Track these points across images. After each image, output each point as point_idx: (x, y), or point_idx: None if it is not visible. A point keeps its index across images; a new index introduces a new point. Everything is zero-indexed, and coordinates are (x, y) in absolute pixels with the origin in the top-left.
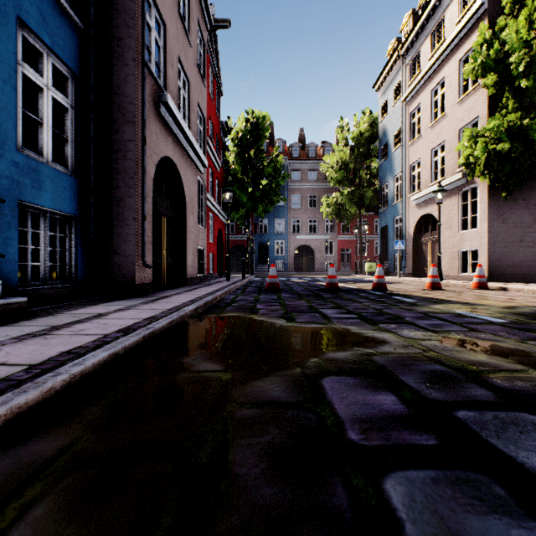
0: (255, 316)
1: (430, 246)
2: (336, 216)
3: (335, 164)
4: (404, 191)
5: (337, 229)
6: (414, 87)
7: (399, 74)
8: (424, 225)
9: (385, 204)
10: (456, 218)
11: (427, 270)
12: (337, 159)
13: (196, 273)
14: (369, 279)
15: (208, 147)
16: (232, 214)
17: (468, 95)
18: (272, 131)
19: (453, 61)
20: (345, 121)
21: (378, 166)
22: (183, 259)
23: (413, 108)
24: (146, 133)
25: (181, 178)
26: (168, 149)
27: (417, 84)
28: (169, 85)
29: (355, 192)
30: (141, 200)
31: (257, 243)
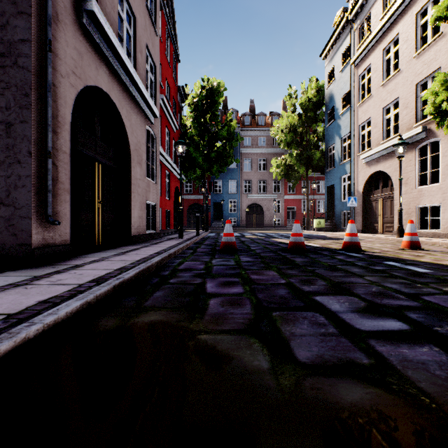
0: (199, 325)
1: (380, 203)
2: (285, 176)
3: (284, 128)
4: (352, 150)
5: (284, 190)
6: (364, 49)
7: (346, 39)
8: (374, 183)
9: (332, 164)
10: (413, 173)
11: (377, 227)
12: (285, 124)
13: (145, 230)
14: (320, 235)
15: (164, 106)
16: (189, 175)
17: (428, 46)
18: (226, 103)
19: (409, 15)
20: (293, 89)
21: (323, 130)
22: (127, 214)
23: (362, 70)
24: (58, 42)
25: (123, 121)
26: (101, 79)
27: (367, 45)
28: (103, 2)
29: (303, 153)
30: (44, 129)
31: (212, 201)
